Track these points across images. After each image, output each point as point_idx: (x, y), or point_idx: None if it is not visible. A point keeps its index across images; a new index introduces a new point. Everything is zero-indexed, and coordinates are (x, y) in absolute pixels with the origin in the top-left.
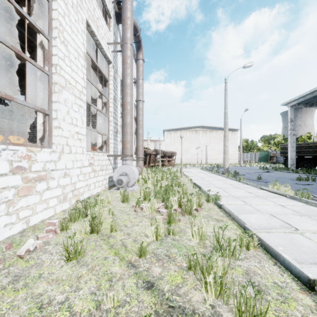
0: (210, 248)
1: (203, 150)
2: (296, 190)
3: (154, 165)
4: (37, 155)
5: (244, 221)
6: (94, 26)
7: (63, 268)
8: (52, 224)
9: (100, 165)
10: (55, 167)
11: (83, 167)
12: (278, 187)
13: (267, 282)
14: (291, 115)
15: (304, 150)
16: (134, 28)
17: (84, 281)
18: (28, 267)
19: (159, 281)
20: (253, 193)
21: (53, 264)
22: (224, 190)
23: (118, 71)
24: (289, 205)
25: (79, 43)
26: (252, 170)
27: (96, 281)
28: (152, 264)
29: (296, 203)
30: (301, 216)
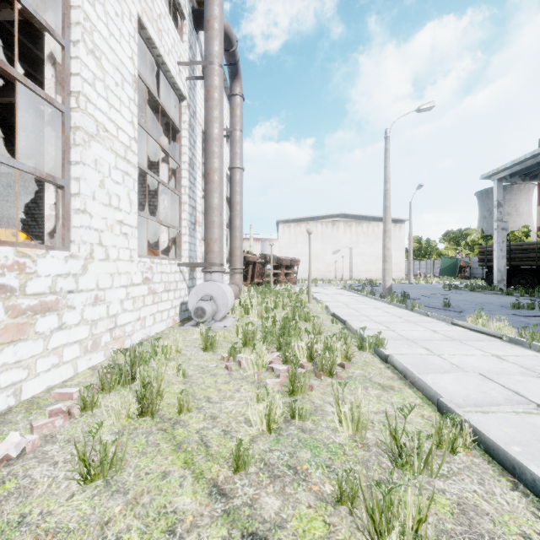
0: (377, 449)
1: (346, 255)
2: (521, 328)
3: (261, 281)
4: (38, 263)
5: (437, 389)
6: (153, 29)
7: (74, 499)
8: (66, 396)
9: (165, 281)
10: (76, 286)
11: (133, 285)
12: (485, 322)
13: (507, 534)
14: (499, 194)
15: (520, 255)
16: (227, 39)
17: (115, 534)
18: (0, 498)
19: (276, 533)
20: (440, 333)
21: (54, 490)
22: (387, 328)
23: (197, 115)
24: (511, 355)
25: (124, 57)
26: (431, 290)
27: (140, 533)
28: (261, 488)
29: (522, 351)
30: (539, 377)
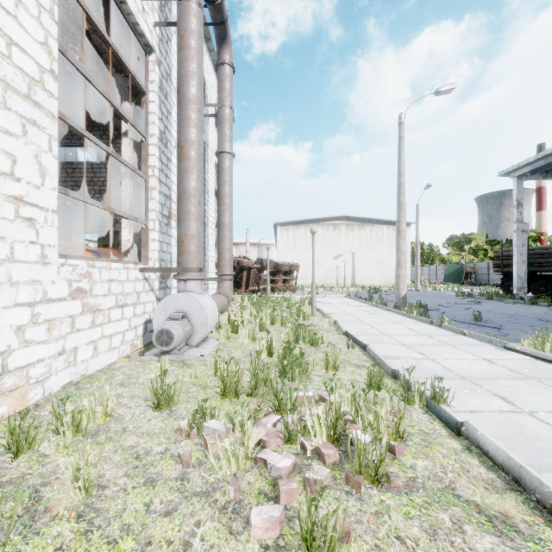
0: None
1: (348, 261)
2: None
3: (257, 288)
4: None
5: None
6: None
7: None
8: None
9: (116, 293)
10: None
11: (48, 301)
12: None
13: None
14: (519, 193)
15: (540, 260)
16: None
17: None
18: None
19: None
20: (500, 364)
21: None
22: (423, 355)
23: (172, 79)
24: None
25: None
26: (444, 299)
27: None
28: None
29: None
30: None
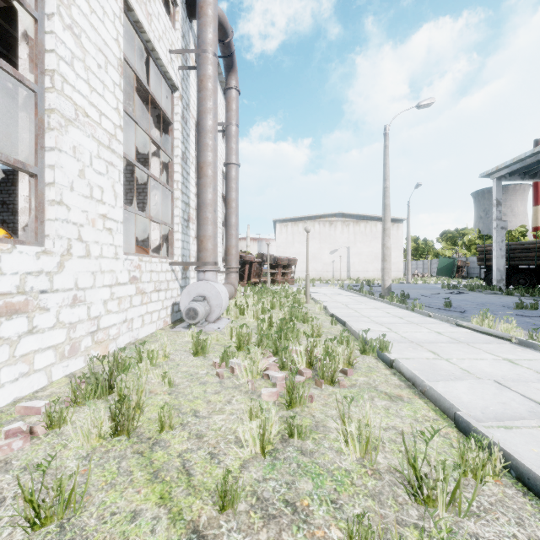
0: (390, 476)
1: (344, 255)
2: (532, 330)
3: (258, 281)
4: (2, 259)
5: (452, 400)
6: (141, 12)
7: None
8: (32, 410)
9: (155, 281)
10: (50, 286)
11: (118, 284)
12: (492, 323)
13: None
14: (499, 193)
15: (519, 255)
16: (222, 29)
17: None
18: None
19: None
20: (445, 335)
21: None
22: (389, 329)
23: (190, 107)
24: (523, 359)
25: (108, 37)
26: (430, 290)
27: None
28: (252, 534)
29: (535, 355)
30: None
